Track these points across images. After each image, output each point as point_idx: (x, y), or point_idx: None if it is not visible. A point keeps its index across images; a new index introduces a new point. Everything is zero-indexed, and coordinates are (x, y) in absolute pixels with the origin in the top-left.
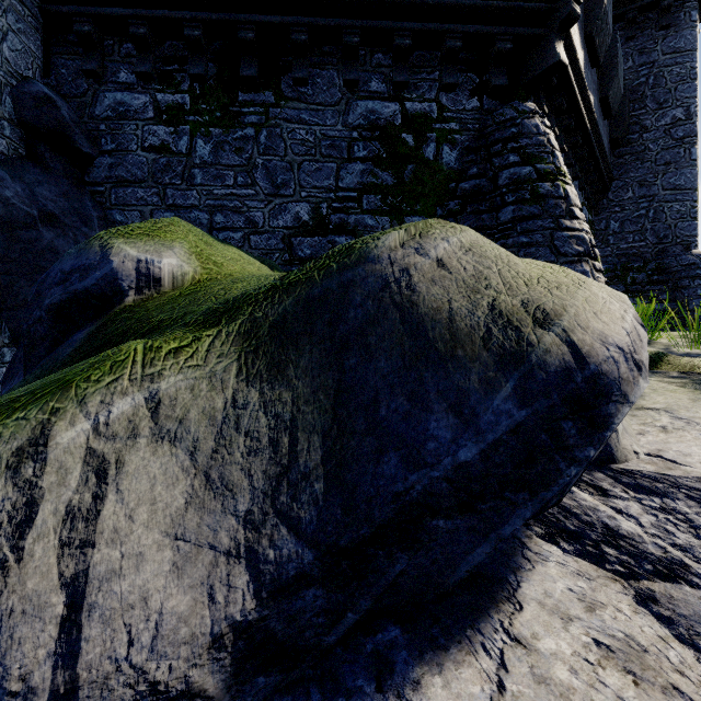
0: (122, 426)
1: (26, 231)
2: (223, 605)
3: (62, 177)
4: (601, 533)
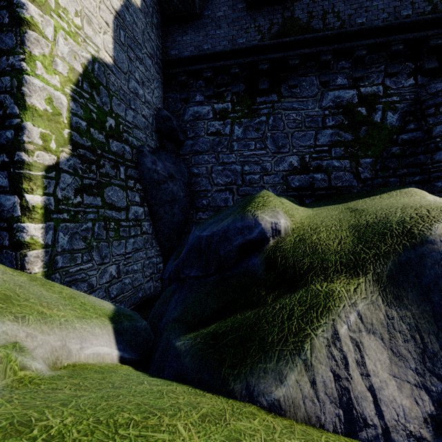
0: (354, 326)
1: (164, 185)
2: (423, 406)
3: (172, 154)
4: None
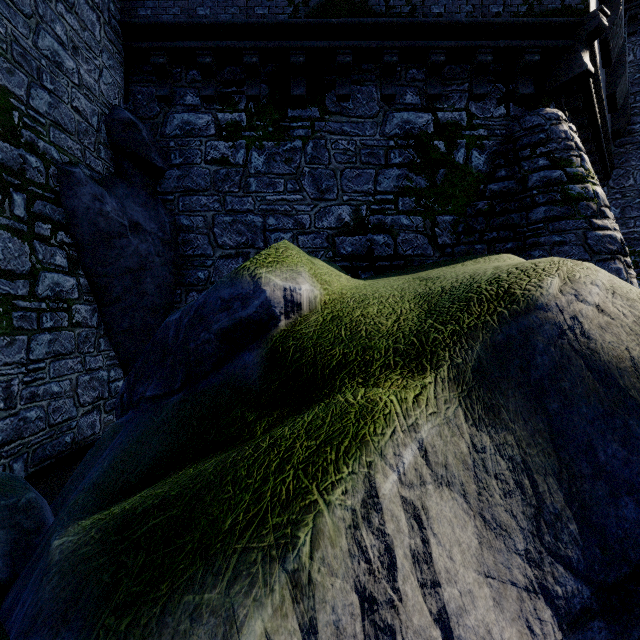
0: (412, 474)
1: (120, 239)
2: (542, 636)
3: (141, 190)
4: None
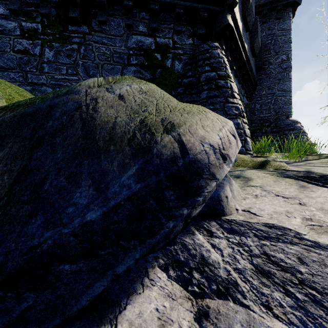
0: None
1: None
2: None
3: None
4: (197, 262)
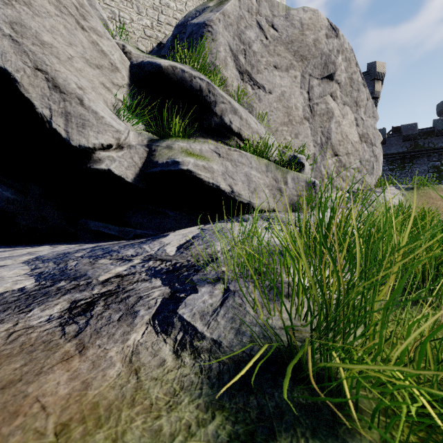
0: None
1: None
2: None
3: None
4: None
